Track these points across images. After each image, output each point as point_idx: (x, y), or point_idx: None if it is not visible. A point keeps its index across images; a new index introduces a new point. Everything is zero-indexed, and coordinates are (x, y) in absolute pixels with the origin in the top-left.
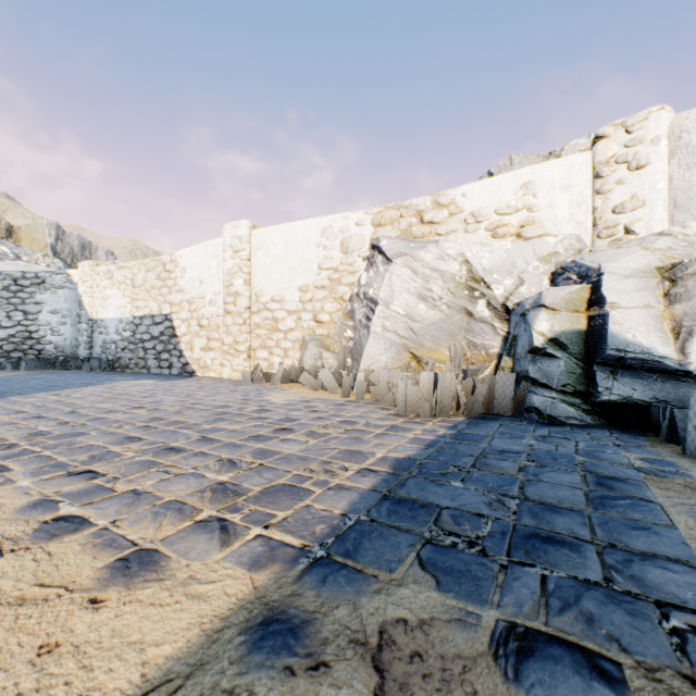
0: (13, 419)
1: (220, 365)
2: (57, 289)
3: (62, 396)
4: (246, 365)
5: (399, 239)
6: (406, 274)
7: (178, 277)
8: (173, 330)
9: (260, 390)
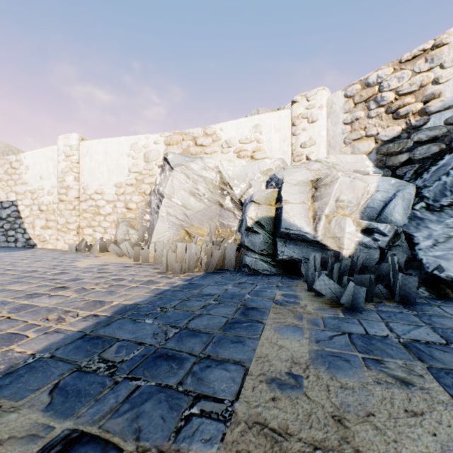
0: None
1: (56, 240)
2: None
3: None
4: (75, 239)
5: (180, 155)
6: (182, 178)
7: (23, 173)
8: (18, 213)
9: (77, 258)
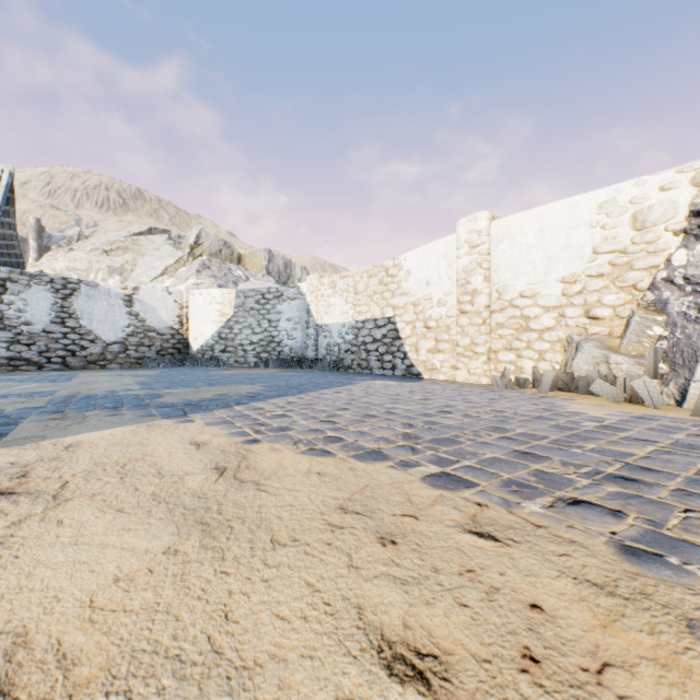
0: (353, 416)
1: (450, 368)
2: (290, 300)
3: (346, 394)
4: (485, 369)
5: None
6: None
7: (402, 281)
8: (396, 332)
9: (538, 399)
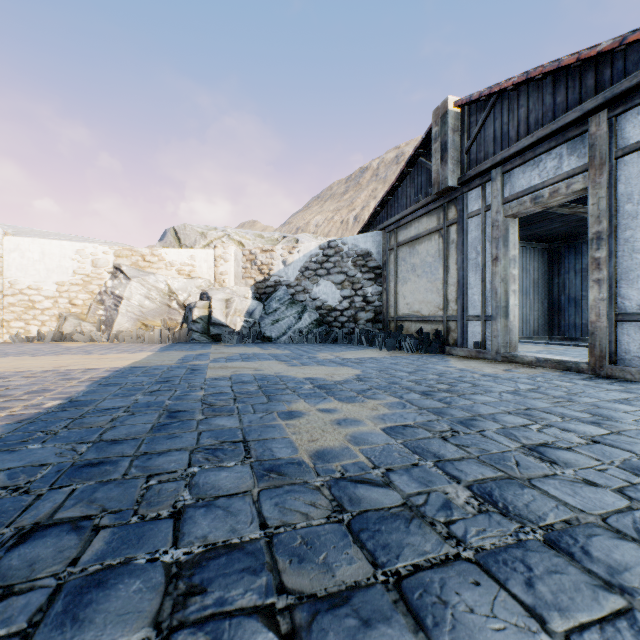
0: None
1: None
2: None
3: None
4: (0, 333)
5: (134, 268)
6: (139, 286)
7: None
8: None
9: (47, 344)
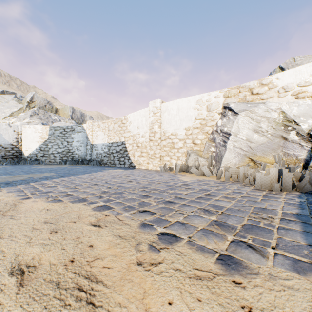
0: (88, 185)
1: (146, 163)
2: (78, 132)
3: (94, 175)
4: (159, 164)
5: (240, 103)
6: (246, 120)
7: (128, 126)
8: (125, 148)
9: (172, 175)
